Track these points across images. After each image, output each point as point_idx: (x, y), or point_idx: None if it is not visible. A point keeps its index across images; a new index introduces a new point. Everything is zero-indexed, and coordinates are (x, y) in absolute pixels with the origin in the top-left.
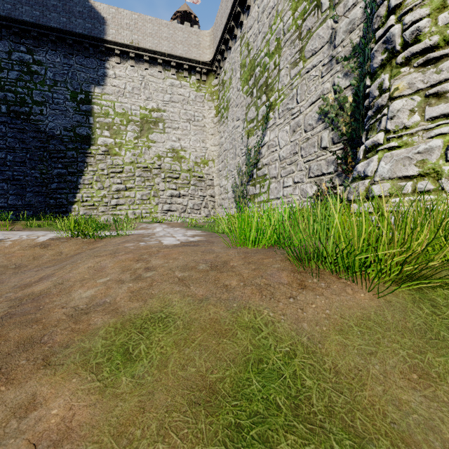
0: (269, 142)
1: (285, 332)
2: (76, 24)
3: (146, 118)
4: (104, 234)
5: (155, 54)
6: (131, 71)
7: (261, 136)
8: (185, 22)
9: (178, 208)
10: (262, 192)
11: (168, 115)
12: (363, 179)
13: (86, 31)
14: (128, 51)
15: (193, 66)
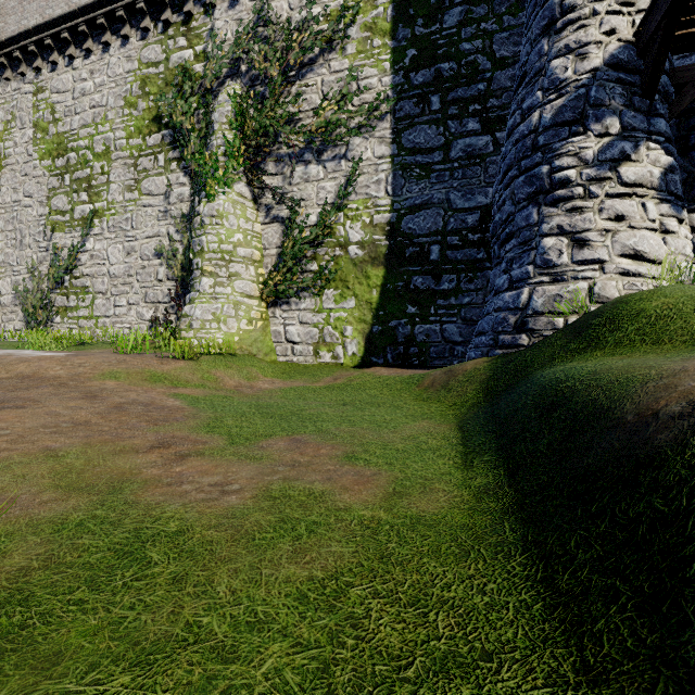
0: (93, 251)
1: (160, 372)
2: None
3: None
4: None
5: None
6: None
7: (81, 240)
8: None
9: None
10: (82, 306)
11: None
12: (188, 316)
13: None
14: None
15: None
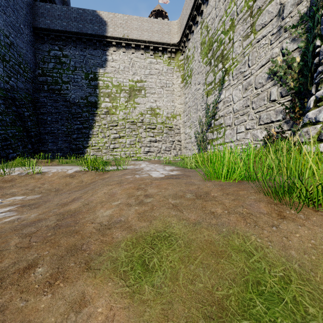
0: (224, 99)
1: (275, 258)
2: (88, 28)
3: (133, 87)
4: (109, 169)
5: (139, 42)
6: (123, 56)
7: (218, 95)
8: (158, 18)
9: (155, 149)
10: (219, 137)
11: (148, 84)
12: (314, 124)
13: (94, 32)
14: (121, 42)
15: (165, 48)
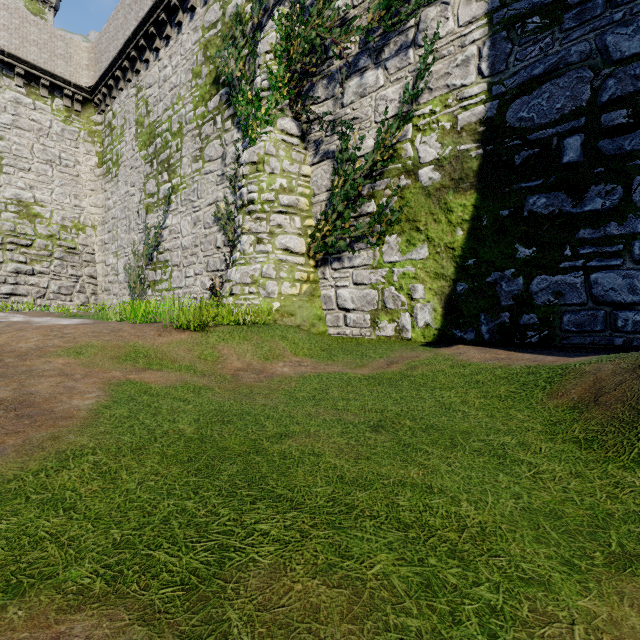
0: (171, 227)
1: (147, 346)
2: None
3: None
4: None
5: None
6: None
7: (162, 217)
8: None
9: (31, 291)
10: (164, 279)
11: (10, 146)
12: (230, 281)
13: None
14: None
15: (58, 86)
